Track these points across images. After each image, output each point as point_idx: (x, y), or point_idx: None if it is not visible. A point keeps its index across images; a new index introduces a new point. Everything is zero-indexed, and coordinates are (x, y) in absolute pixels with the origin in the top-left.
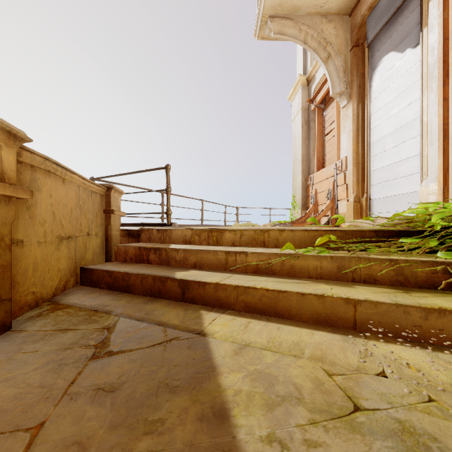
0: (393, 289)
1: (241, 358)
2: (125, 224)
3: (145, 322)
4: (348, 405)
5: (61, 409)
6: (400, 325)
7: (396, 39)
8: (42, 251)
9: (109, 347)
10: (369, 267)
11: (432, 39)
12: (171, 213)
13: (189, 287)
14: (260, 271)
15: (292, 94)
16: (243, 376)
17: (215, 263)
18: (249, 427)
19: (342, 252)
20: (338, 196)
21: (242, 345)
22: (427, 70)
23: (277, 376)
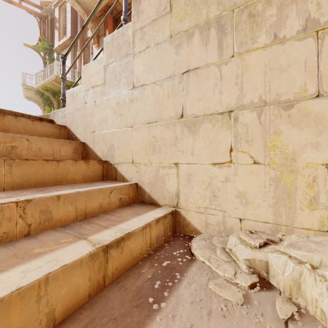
0: None
1: None
2: None
3: None
4: None
5: None
6: None
7: None
8: None
9: None
10: None
11: None
12: None
13: None
14: None
15: None
16: None
17: None
18: None
19: None
20: None
21: None
22: None
23: None
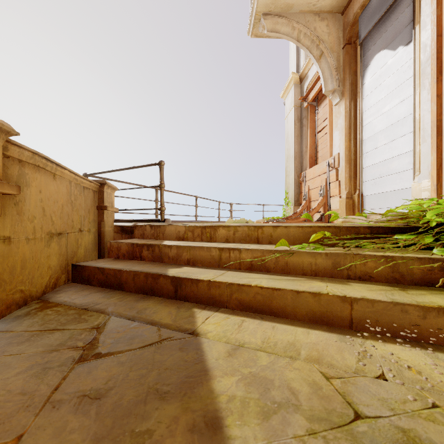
0: (389, 287)
1: (235, 360)
2: (118, 221)
3: (136, 321)
4: (348, 412)
5: (42, 419)
6: (397, 324)
7: (388, 37)
8: (31, 248)
9: (98, 348)
10: (365, 264)
11: (424, 37)
12: (164, 209)
13: (182, 284)
14: (254, 268)
15: (284, 92)
16: (237, 380)
17: (208, 259)
18: (244, 439)
19: (337, 248)
20: (331, 193)
21: (236, 346)
22: (419, 67)
23: (273, 379)
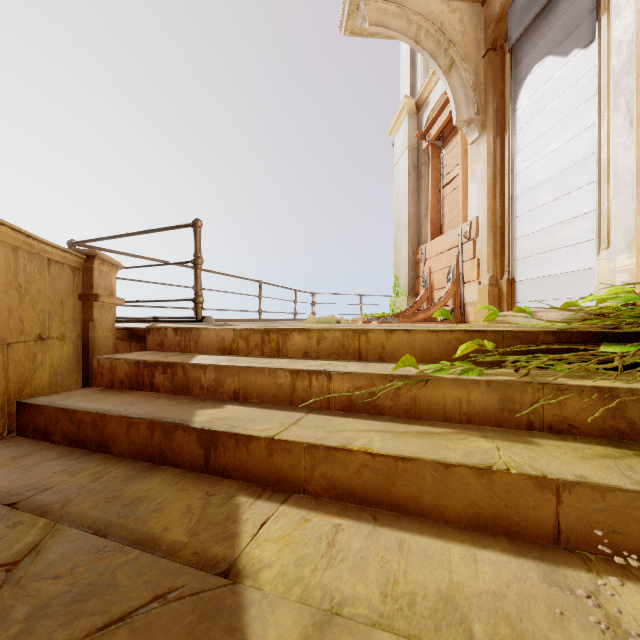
0: (613, 448)
1: None
2: (125, 319)
3: (110, 538)
4: None
5: None
6: None
7: (555, 37)
8: None
9: None
10: (560, 402)
11: (619, 30)
12: (202, 301)
13: (218, 444)
14: (356, 407)
15: (393, 127)
16: None
17: (272, 391)
18: None
19: (501, 371)
20: (465, 277)
21: (324, 613)
22: (607, 80)
23: None
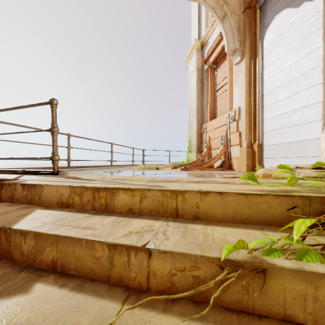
0: None
1: None
2: (2, 171)
3: None
4: None
5: None
6: None
7: None
8: None
9: None
10: None
11: None
12: (58, 159)
13: None
14: (178, 291)
15: (188, 57)
16: None
17: (89, 263)
18: None
19: (323, 242)
20: (231, 142)
21: None
22: None
23: None
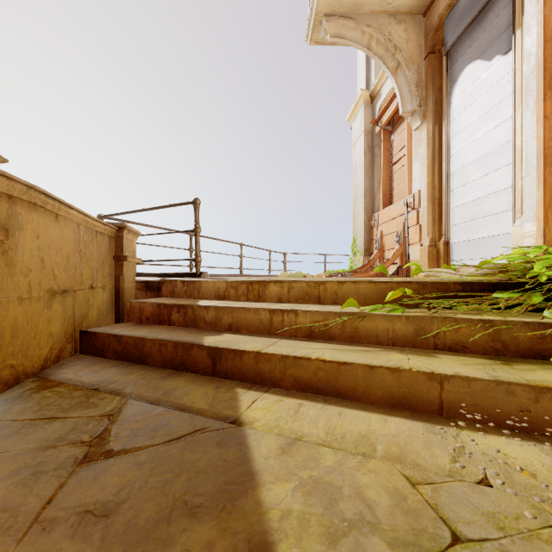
0: (489, 360)
1: (290, 459)
2: (142, 274)
3: (162, 406)
4: (443, 534)
5: (26, 547)
6: (501, 409)
7: (482, 45)
8: (25, 310)
9: (109, 444)
10: (456, 330)
11: (528, 43)
12: (200, 260)
13: (222, 356)
14: (315, 335)
15: (352, 114)
16: (293, 487)
17: (255, 324)
18: None
19: (420, 310)
20: (409, 239)
21: (292, 439)
22: (521, 82)
23: (341, 486)
